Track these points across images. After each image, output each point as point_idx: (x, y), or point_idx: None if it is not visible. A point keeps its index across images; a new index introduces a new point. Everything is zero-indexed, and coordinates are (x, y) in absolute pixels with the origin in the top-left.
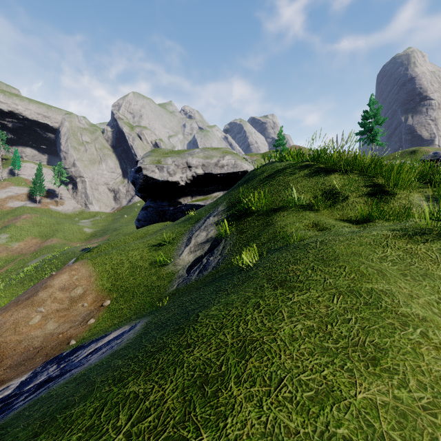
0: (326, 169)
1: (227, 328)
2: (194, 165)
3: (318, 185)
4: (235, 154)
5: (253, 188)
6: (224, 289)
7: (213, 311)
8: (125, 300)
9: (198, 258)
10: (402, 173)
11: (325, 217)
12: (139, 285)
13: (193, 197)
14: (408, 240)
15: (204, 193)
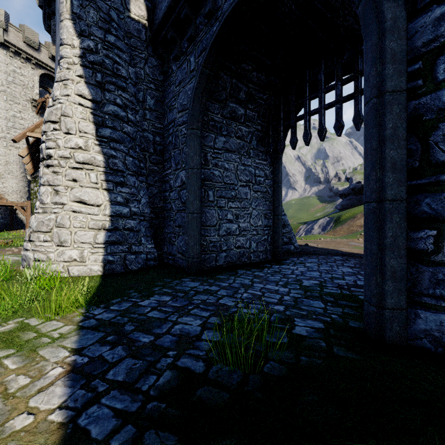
0: None
1: None
2: None
3: None
4: None
5: None
6: None
7: None
8: None
9: None
10: None
11: None
12: None
13: None
14: None
15: None
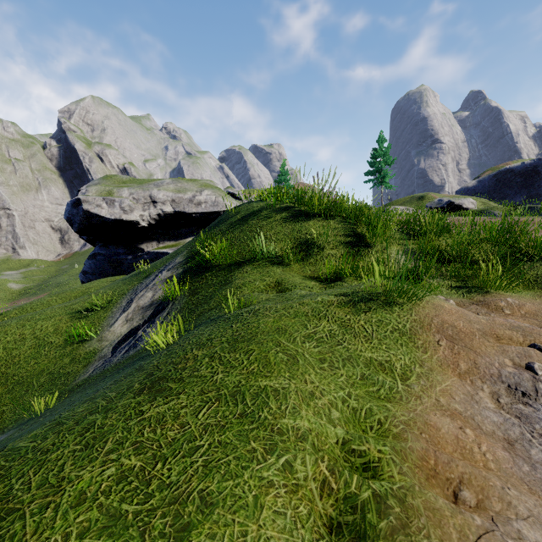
0: (307, 214)
1: (4, 480)
2: (161, 200)
3: (294, 232)
4: (217, 188)
5: (221, 234)
6: (100, 389)
7: (25, 441)
8: (12, 398)
9: (133, 329)
10: (380, 222)
11: (293, 274)
12: (41, 373)
13: (161, 242)
14: (351, 308)
15: (176, 237)
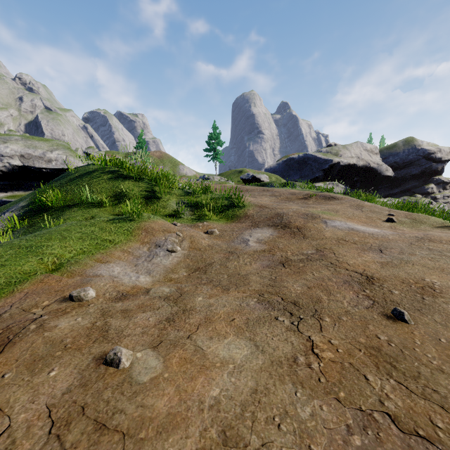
0: (126, 176)
1: None
2: (8, 154)
3: (114, 187)
4: (68, 149)
5: (61, 186)
6: None
7: None
8: None
9: None
10: (163, 184)
11: (106, 212)
12: None
13: (8, 192)
14: (112, 222)
15: (26, 188)
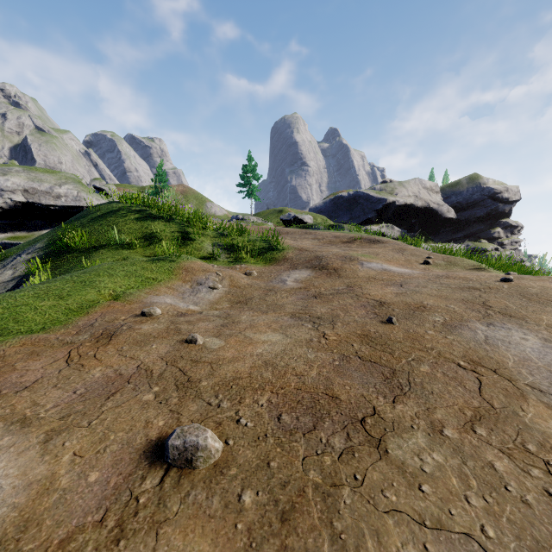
0: (155, 216)
1: None
2: (9, 189)
3: (143, 228)
4: (80, 183)
5: (82, 226)
6: None
7: None
8: None
9: None
10: (197, 225)
11: (137, 254)
12: None
13: (9, 232)
14: (151, 262)
15: (29, 228)
